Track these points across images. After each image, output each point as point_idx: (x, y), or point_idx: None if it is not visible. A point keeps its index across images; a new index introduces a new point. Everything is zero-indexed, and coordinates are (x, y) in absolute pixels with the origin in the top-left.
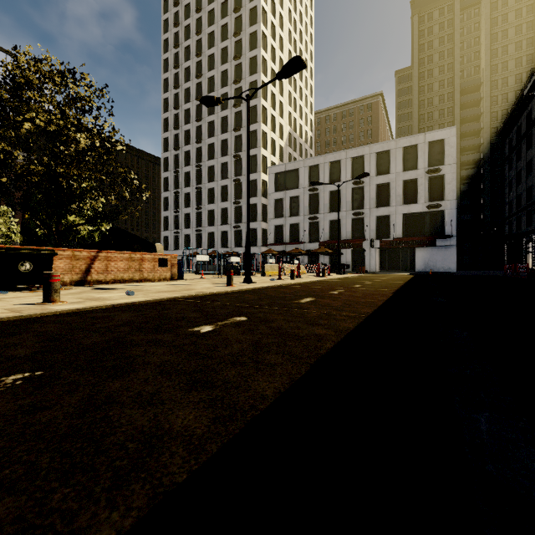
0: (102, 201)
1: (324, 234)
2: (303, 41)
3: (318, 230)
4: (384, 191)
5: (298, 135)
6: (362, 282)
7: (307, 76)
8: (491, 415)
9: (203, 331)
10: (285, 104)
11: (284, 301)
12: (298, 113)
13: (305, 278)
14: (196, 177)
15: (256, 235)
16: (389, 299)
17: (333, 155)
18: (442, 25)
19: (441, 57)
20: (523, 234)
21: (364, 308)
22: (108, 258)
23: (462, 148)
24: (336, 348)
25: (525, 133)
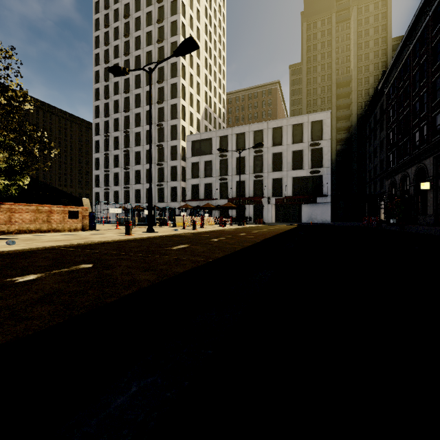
0: (6, 156)
1: (232, 192)
2: (217, 33)
3: (227, 189)
4: (279, 159)
5: (212, 111)
6: (251, 231)
7: (220, 63)
8: (153, 381)
9: (19, 280)
10: (202, 84)
11: (158, 248)
12: (213, 92)
13: (207, 228)
14: (124, 141)
15: (176, 192)
16: (251, 245)
17: (239, 128)
18: (323, 33)
19: (323, 57)
20: (378, 195)
21: (219, 253)
22: (11, 210)
23: (338, 128)
24: (131, 294)
25: (379, 119)
